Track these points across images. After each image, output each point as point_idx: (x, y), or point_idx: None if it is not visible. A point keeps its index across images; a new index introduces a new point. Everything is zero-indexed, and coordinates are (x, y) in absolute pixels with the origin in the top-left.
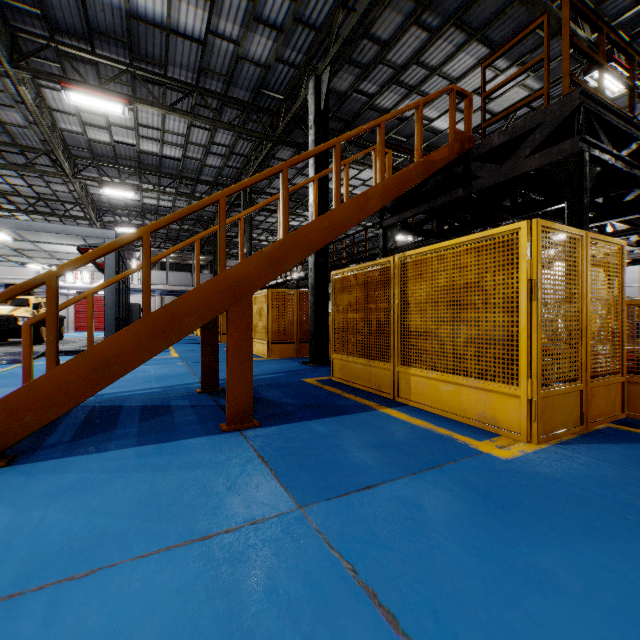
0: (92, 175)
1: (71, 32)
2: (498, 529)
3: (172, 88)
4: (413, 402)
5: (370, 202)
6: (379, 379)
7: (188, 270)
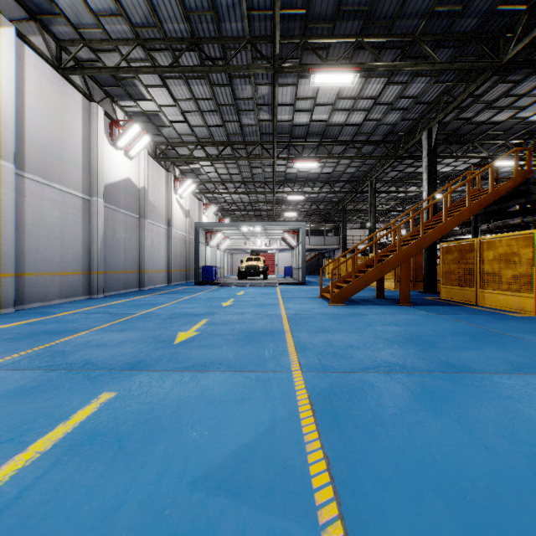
0: (280, 188)
1: (298, 137)
2: (496, 320)
3: (337, 144)
4: (486, 305)
5: (462, 217)
6: (468, 296)
7: (316, 233)
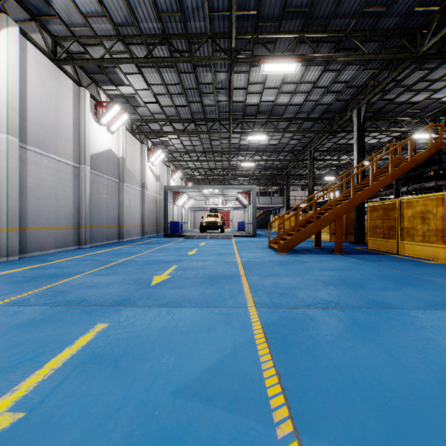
0: (234, 157)
1: (250, 115)
2: (414, 266)
3: (282, 121)
4: (405, 254)
5: (386, 181)
6: (391, 246)
7: (264, 194)
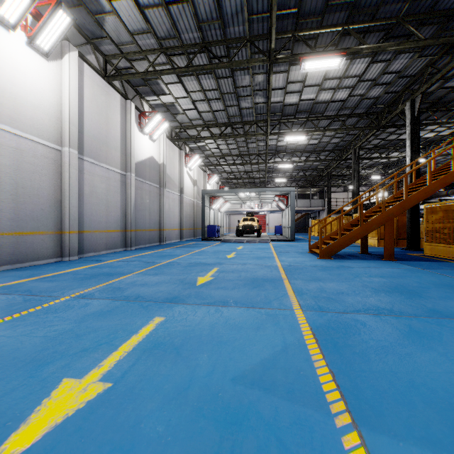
0: (271, 159)
1: (288, 115)
2: None
3: (323, 119)
4: None
5: (446, 180)
6: (453, 253)
7: (302, 197)
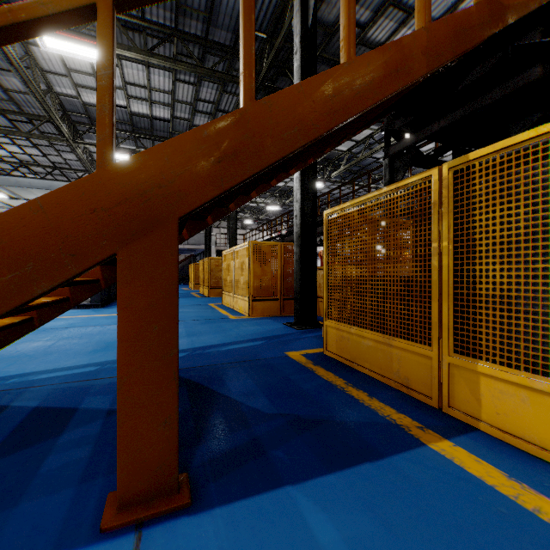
0: (94, 142)
1: None
2: None
3: (152, 35)
4: (488, 426)
5: (407, 60)
6: (406, 368)
7: None
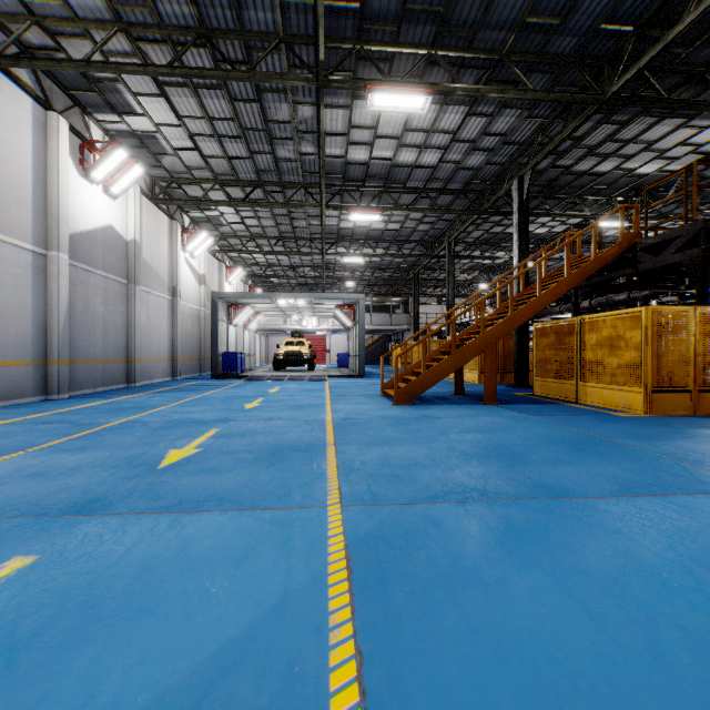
0: (331, 248)
1: (355, 179)
2: (601, 422)
3: (406, 192)
4: (588, 402)
5: (560, 290)
6: (567, 391)
7: (380, 309)
